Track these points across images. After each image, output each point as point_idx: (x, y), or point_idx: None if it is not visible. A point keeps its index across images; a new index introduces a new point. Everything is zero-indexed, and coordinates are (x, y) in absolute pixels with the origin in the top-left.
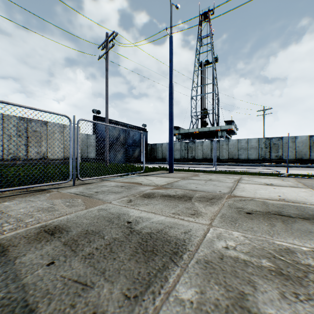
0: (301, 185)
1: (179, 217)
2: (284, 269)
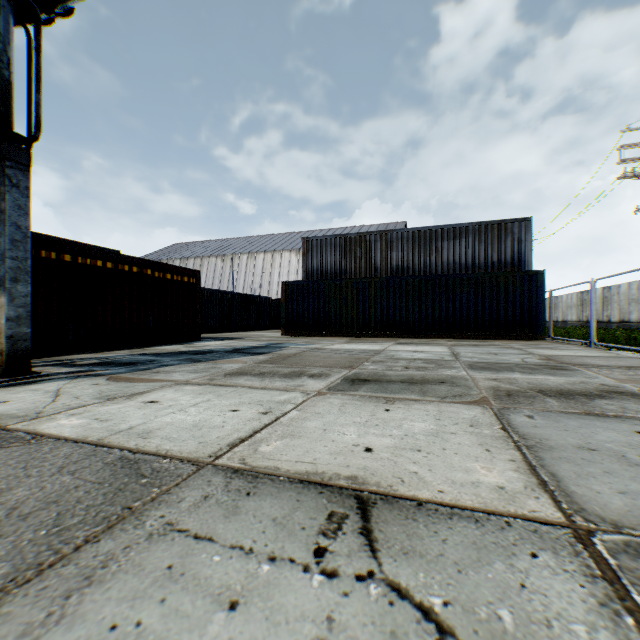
0: (127, 527)
1: (501, 377)
2: (423, 368)
